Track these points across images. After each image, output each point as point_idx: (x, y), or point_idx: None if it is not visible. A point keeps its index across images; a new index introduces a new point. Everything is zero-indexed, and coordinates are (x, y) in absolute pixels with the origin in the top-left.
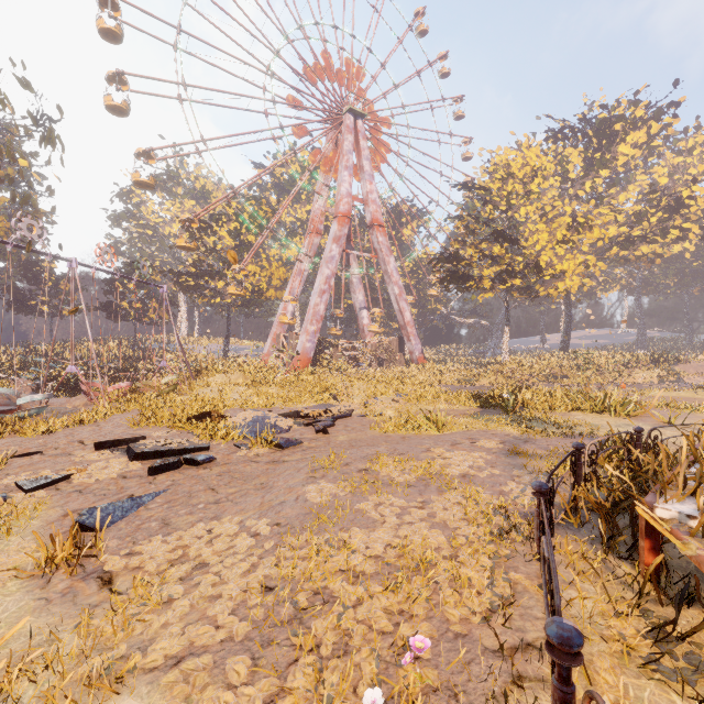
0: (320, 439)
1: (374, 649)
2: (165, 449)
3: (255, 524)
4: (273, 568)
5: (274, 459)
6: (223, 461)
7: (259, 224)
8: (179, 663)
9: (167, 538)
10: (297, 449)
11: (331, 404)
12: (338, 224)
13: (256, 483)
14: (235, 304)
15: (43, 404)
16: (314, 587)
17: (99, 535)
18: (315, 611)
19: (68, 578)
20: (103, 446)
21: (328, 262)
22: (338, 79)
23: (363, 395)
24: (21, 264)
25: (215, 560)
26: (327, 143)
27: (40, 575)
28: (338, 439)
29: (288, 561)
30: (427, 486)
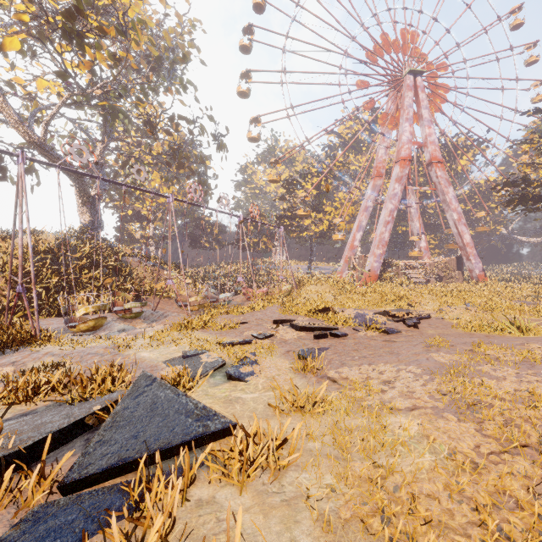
0: (413, 331)
1: (533, 427)
2: (314, 326)
3: (406, 368)
4: (438, 386)
5: (386, 339)
6: (352, 337)
7: (333, 176)
8: (413, 410)
9: (351, 369)
10: (399, 335)
11: (407, 309)
12: (399, 167)
13: (384, 351)
14: (315, 236)
15: (229, 298)
16: (473, 398)
17: (312, 362)
18: (482, 406)
19: (313, 376)
20: (277, 322)
21: (391, 198)
22: (398, 49)
23: (434, 304)
24: (195, 220)
25: (393, 380)
26: (388, 103)
27: (299, 373)
28: (428, 332)
29: (446, 385)
30: (533, 365)
